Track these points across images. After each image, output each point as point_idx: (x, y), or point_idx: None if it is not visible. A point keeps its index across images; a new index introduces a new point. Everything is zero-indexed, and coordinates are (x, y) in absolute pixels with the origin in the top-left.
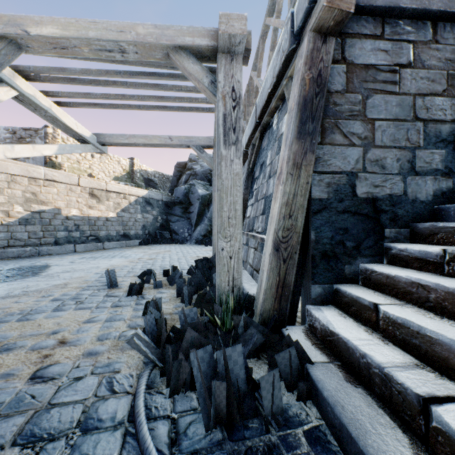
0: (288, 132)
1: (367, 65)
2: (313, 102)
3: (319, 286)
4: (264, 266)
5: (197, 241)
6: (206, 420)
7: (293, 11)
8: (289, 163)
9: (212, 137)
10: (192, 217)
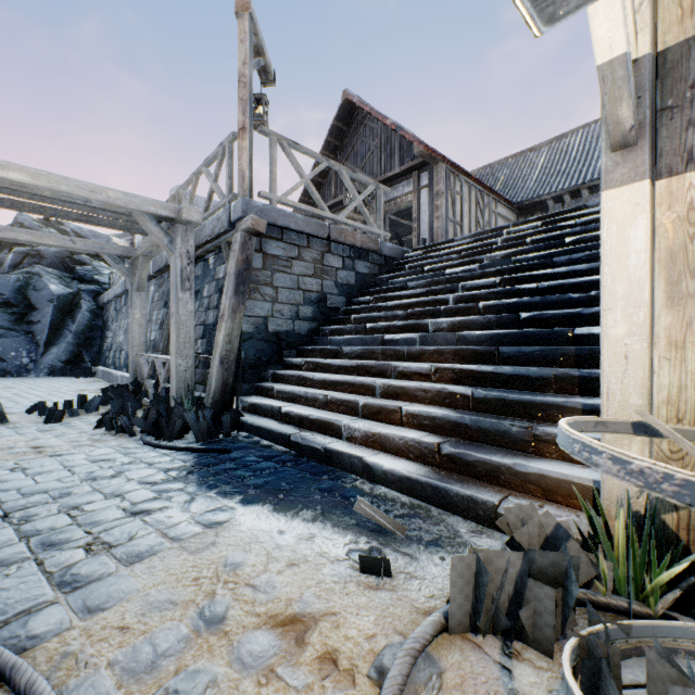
0: (228, 289)
1: (274, 255)
2: (244, 274)
3: (248, 385)
4: (213, 374)
5: (52, 371)
6: (197, 439)
7: (231, 207)
8: (230, 310)
9: (131, 247)
10: (38, 331)
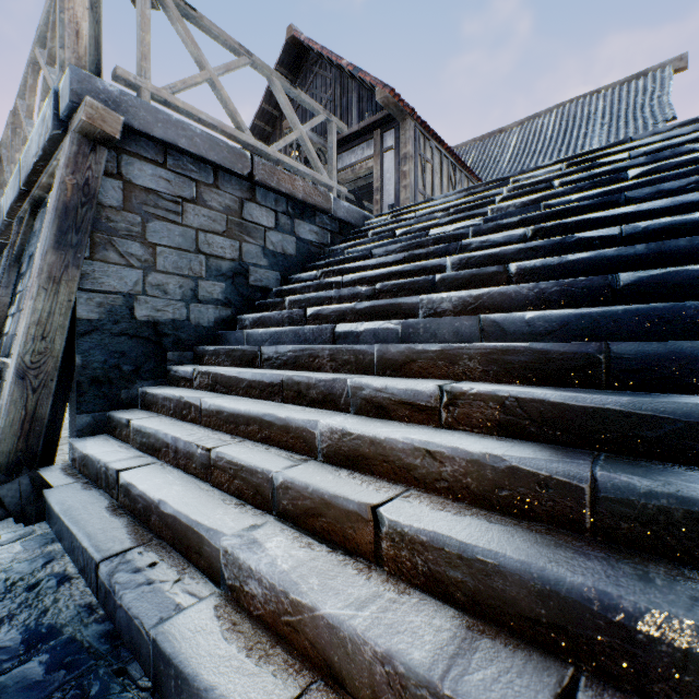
0: (44, 237)
1: (148, 189)
2: (79, 211)
3: (88, 415)
4: (5, 399)
5: None
6: None
7: (59, 90)
8: (43, 276)
9: None
10: None
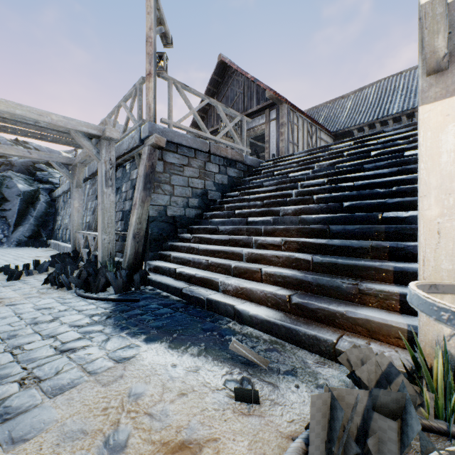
0: (139, 186)
1: (171, 163)
2: (150, 175)
3: (153, 253)
4: (128, 245)
5: (19, 243)
6: (115, 292)
7: (141, 128)
8: (140, 201)
9: (72, 157)
10: (9, 216)
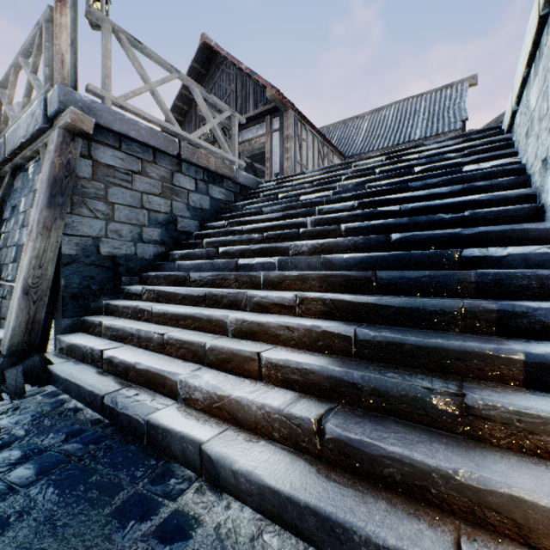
0: (40, 199)
1: (109, 165)
2: (64, 181)
3: (69, 319)
4: (14, 308)
5: None
6: None
7: (47, 98)
8: (40, 225)
9: None
10: None
